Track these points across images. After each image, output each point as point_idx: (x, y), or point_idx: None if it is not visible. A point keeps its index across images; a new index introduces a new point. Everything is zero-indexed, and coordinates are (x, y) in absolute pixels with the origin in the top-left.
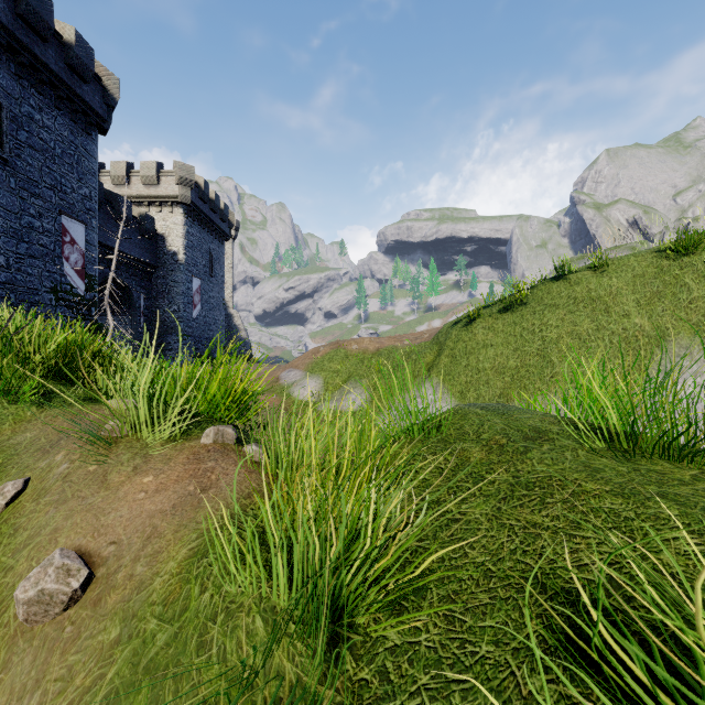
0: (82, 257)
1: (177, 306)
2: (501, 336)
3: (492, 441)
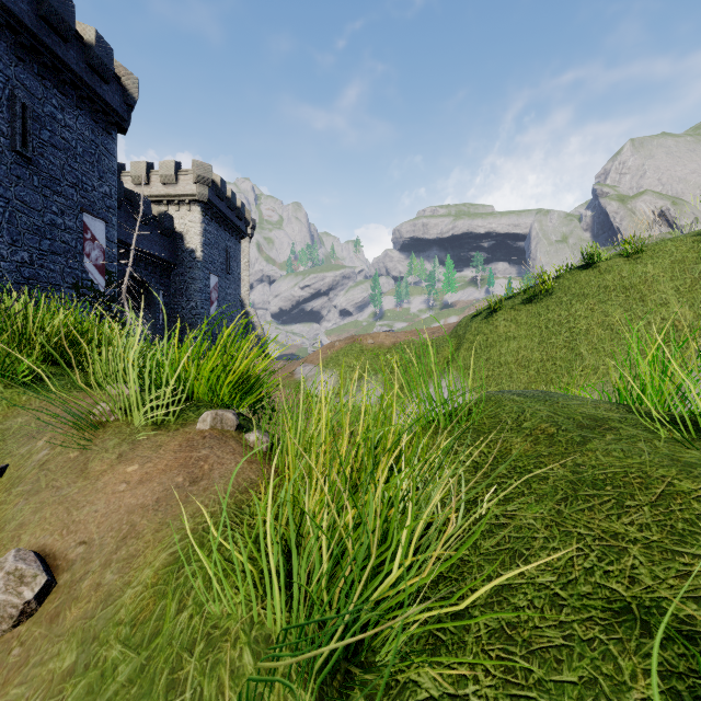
0: (102, 253)
1: (195, 303)
2: (525, 328)
3: (538, 430)
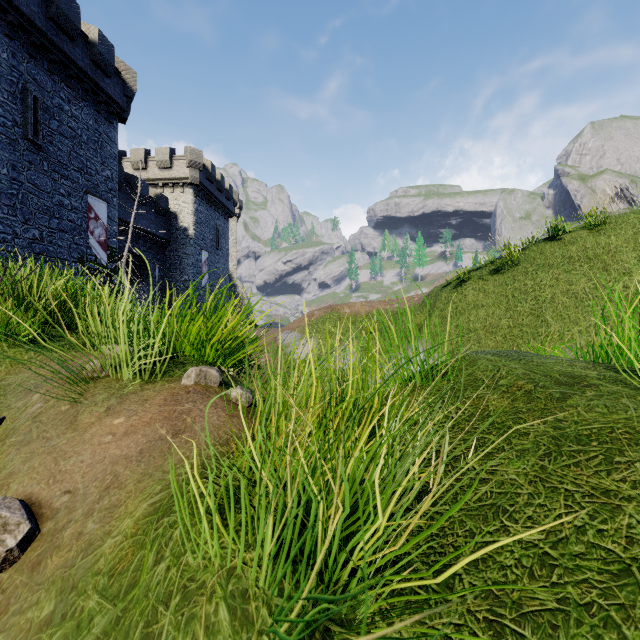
0: (104, 231)
1: (188, 276)
2: (492, 297)
3: (515, 387)
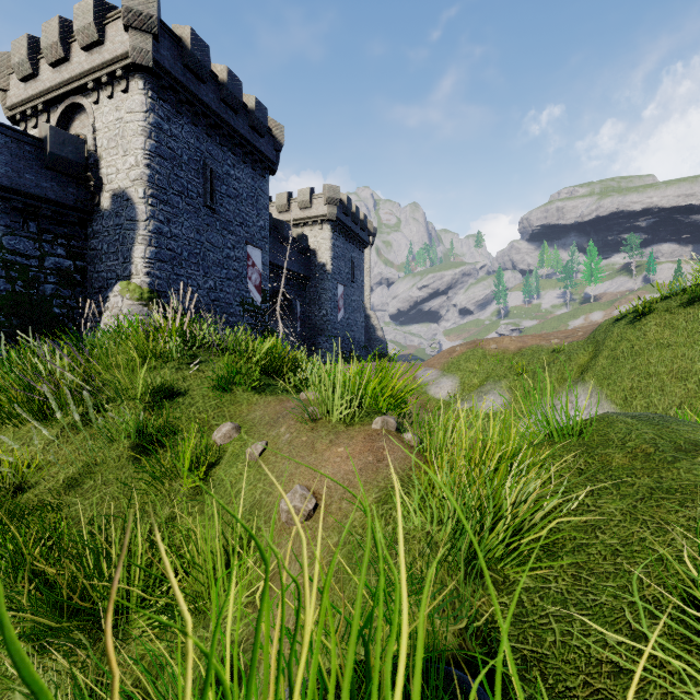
0: (259, 276)
1: (326, 311)
2: (683, 334)
3: (638, 449)
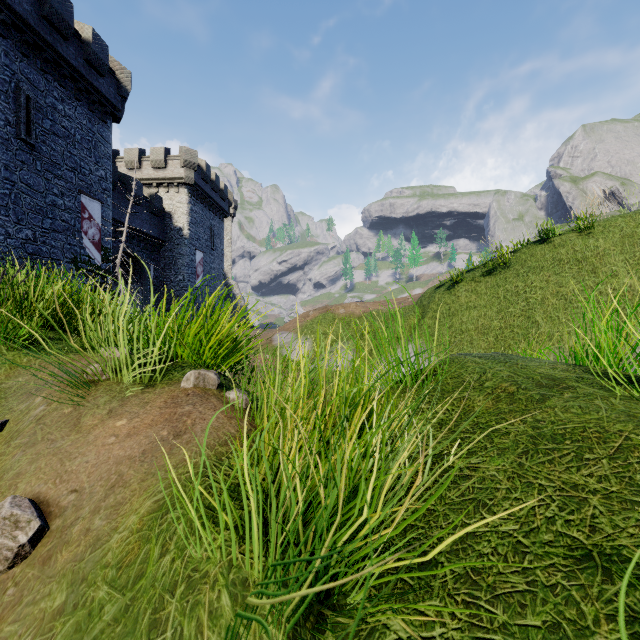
0: (98, 231)
1: (182, 276)
2: (484, 298)
3: (499, 389)
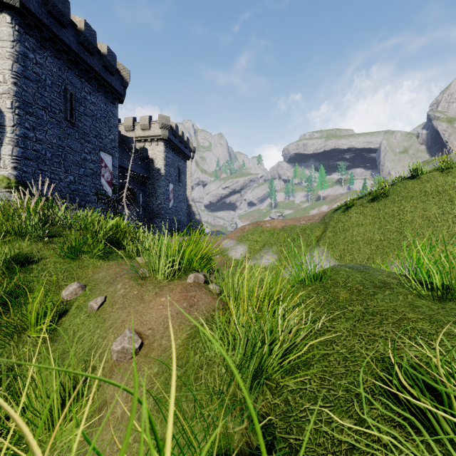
0: (110, 174)
1: (160, 201)
2: (369, 218)
3: (354, 287)
